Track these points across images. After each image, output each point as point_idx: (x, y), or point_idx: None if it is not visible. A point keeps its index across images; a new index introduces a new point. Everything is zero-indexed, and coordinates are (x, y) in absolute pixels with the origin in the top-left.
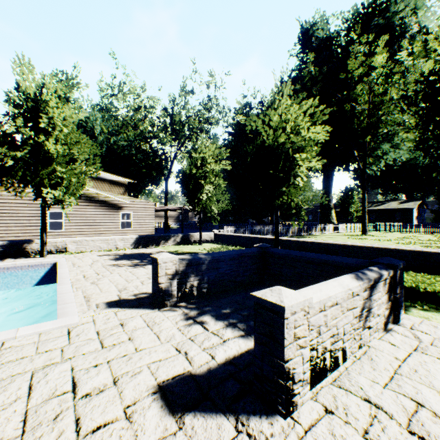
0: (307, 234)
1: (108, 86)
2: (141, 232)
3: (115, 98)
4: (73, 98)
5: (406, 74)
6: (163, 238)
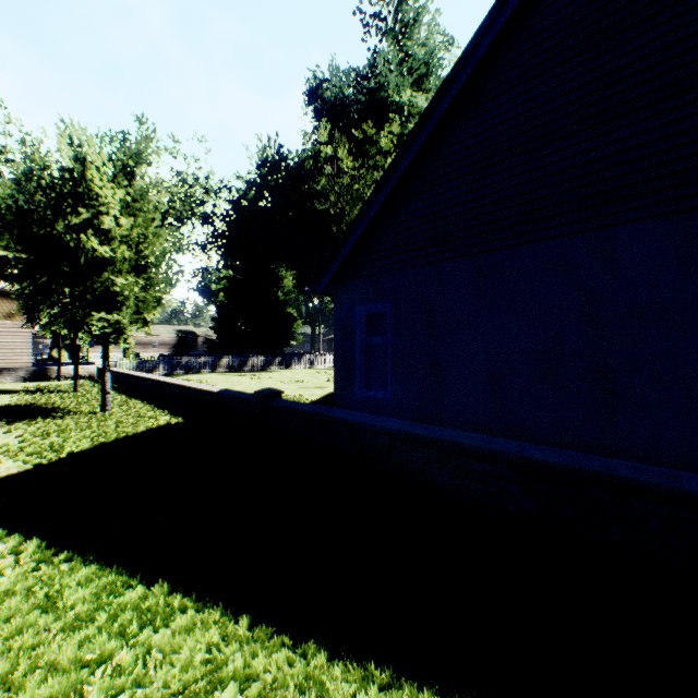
0: (283, 367)
1: None
2: (8, 367)
3: (10, 167)
4: None
5: (364, 171)
6: None
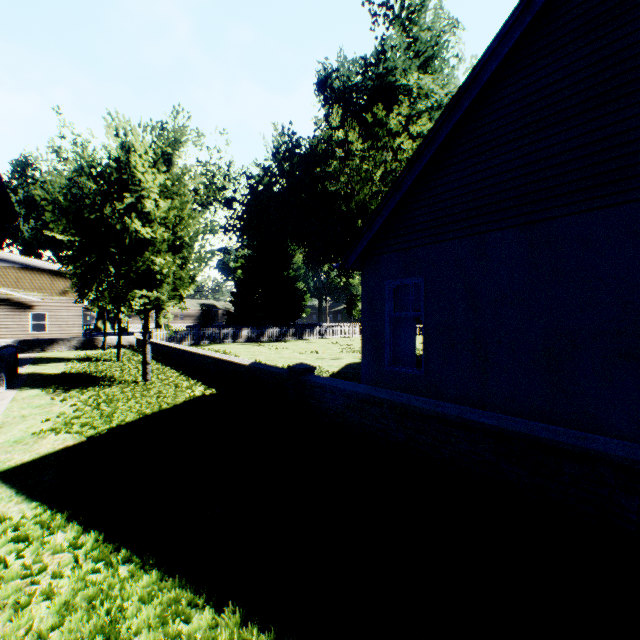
0: (296, 338)
1: (53, 149)
2: (63, 336)
3: (64, 164)
4: (32, 156)
5: (374, 152)
6: (55, 342)
